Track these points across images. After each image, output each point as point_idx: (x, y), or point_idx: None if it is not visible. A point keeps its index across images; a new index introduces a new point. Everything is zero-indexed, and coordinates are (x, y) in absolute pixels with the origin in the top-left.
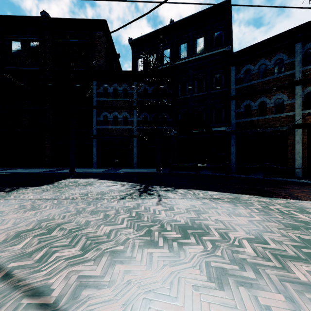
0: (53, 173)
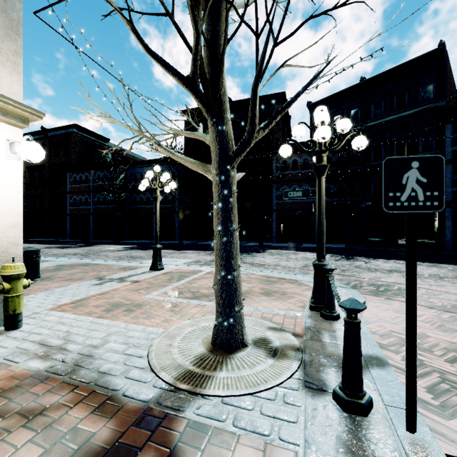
0: (247, 245)
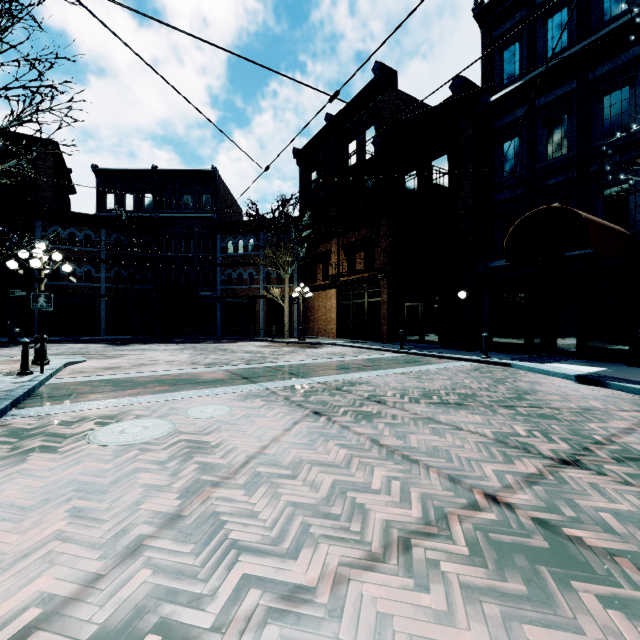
0: None
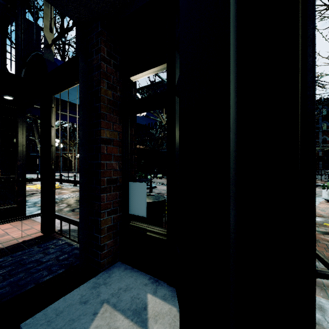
0: None
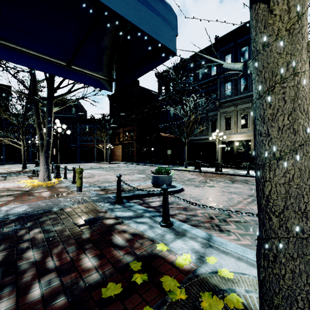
0: None
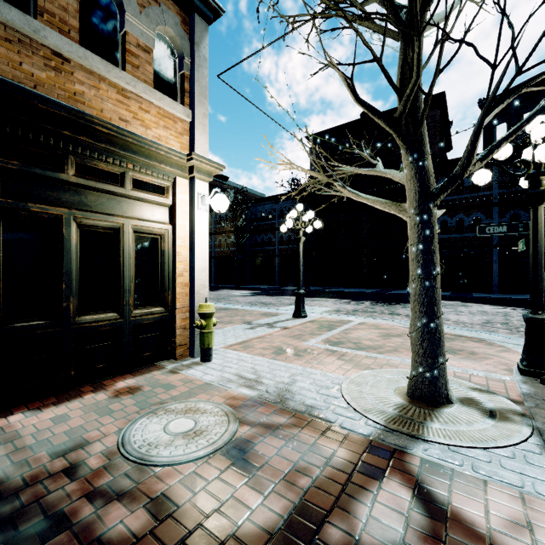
0: (391, 293)
